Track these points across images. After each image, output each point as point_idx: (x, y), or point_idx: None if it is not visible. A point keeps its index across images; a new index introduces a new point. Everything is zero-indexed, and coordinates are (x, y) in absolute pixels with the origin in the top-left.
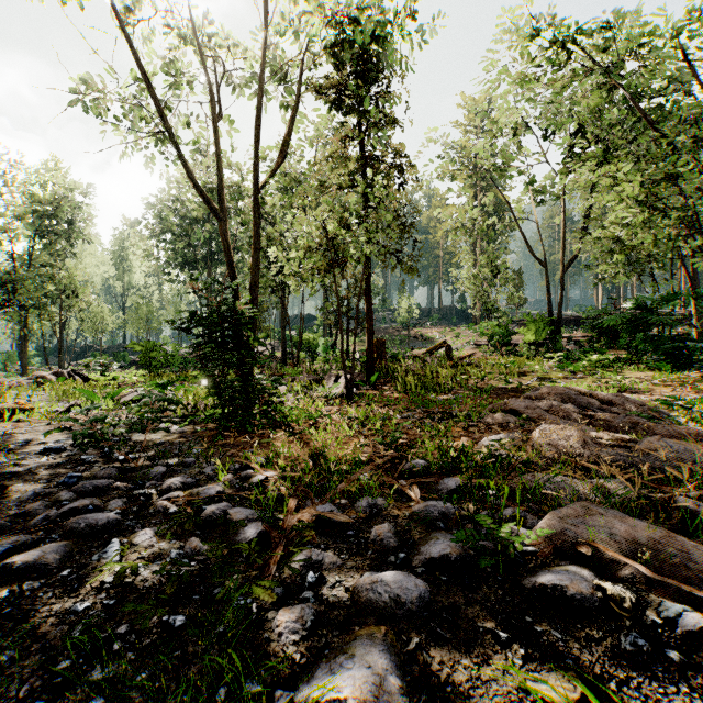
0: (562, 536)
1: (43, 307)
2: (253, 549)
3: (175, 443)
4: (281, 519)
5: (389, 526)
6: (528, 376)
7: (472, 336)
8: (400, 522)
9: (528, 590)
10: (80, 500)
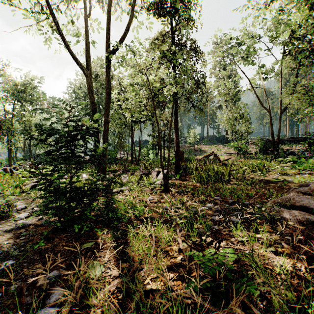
0: None
1: (17, 135)
2: None
3: (1, 245)
4: None
5: None
6: (272, 171)
7: (226, 149)
8: None
9: None
10: None
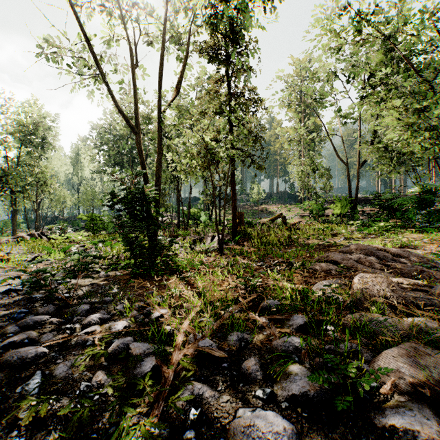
0: (398, 373)
1: (26, 191)
2: (146, 383)
3: (100, 284)
4: (171, 353)
5: (255, 360)
6: (338, 236)
7: (299, 210)
8: (263, 354)
9: (380, 429)
10: (20, 334)
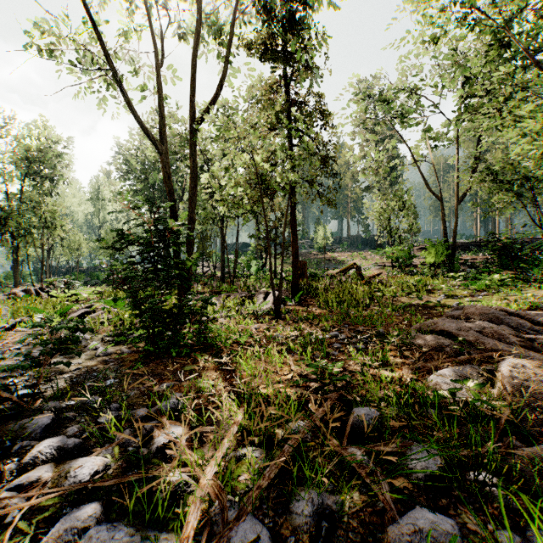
0: None
1: (30, 235)
2: None
3: (92, 370)
4: None
5: None
6: (435, 293)
7: (376, 259)
8: None
9: None
10: None
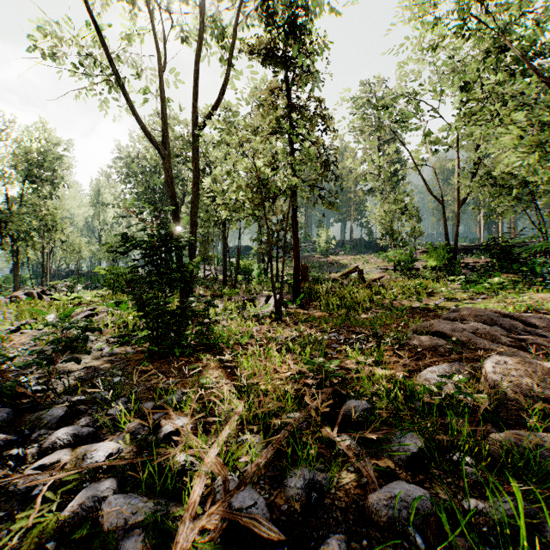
0: None
1: (30, 238)
2: None
3: (99, 368)
4: (175, 526)
5: (339, 546)
6: (435, 296)
7: (379, 262)
8: (352, 523)
9: None
10: None
